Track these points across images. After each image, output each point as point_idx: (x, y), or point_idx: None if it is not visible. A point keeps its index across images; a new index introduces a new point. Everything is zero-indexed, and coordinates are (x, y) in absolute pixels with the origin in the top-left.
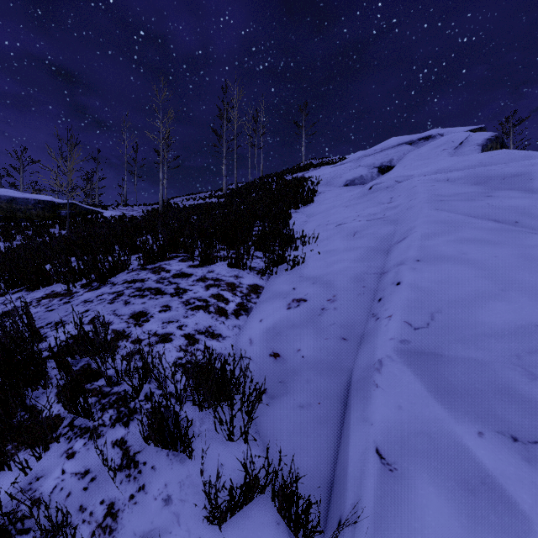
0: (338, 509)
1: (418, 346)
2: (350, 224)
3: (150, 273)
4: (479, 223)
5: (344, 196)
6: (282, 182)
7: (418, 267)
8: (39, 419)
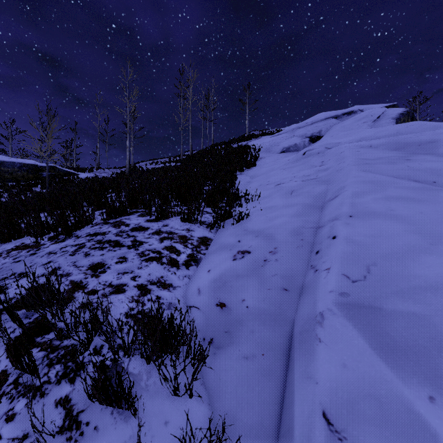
0: None
1: (357, 299)
2: (288, 184)
3: (111, 227)
4: (402, 182)
5: (281, 160)
6: (229, 149)
7: (351, 222)
8: None
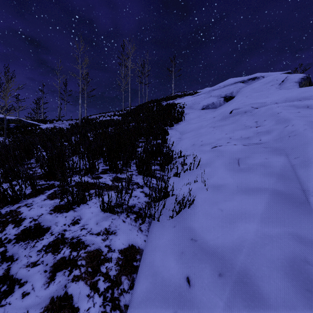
0: None
1: None
2: (227, 148)
3: None
4: None
5: (206, 117)
6: (160, 106)
7: None
8: None
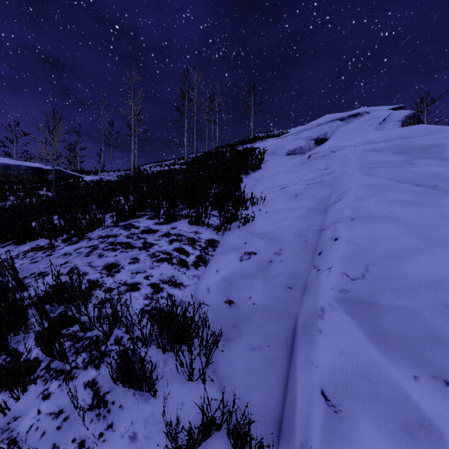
0: (287, 446)
1: (355, 295)
2: (293, 188)
3: (121, 229)
4: (404, 186)
5: (286, 163)
6: (234, 152)
7: (352, 225)
8: (19, 361)
